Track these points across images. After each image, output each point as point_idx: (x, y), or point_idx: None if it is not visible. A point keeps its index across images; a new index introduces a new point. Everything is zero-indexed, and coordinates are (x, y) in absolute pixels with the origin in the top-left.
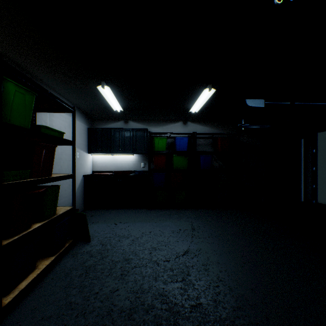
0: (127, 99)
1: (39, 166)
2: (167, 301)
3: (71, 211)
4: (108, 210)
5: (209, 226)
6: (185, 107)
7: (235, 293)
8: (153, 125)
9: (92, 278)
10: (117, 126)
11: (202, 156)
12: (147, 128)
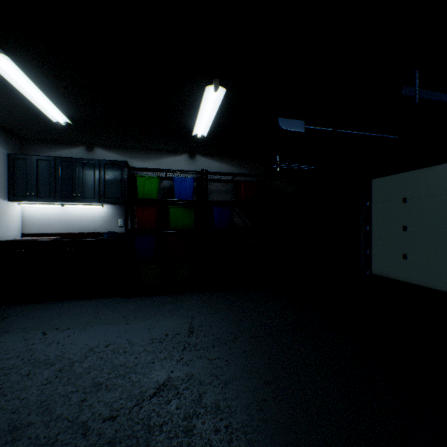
0: (71, 97)
1: None
2: None
3: None
4: (48, 303)
5: (219, 324)
6: (185, 125)
7: None
8: (138, 157)
9: None
10: (73, 155)
11: (217, 208)
12: (126, 161)
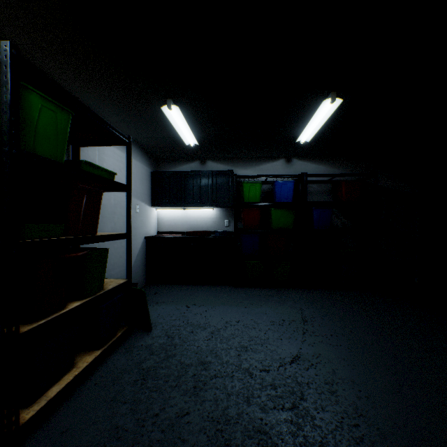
0: (204, 125)
1: (79, 219)
2: (269, 444)
3: (124, 285)
4: (178, 286)
5: (329, 318)
6: (289, 134)
7: (391, 443)
8: (240, 166)
9: (151, 390)
10: (191, 169)
11: (317, 209)
12: (232, 170)
